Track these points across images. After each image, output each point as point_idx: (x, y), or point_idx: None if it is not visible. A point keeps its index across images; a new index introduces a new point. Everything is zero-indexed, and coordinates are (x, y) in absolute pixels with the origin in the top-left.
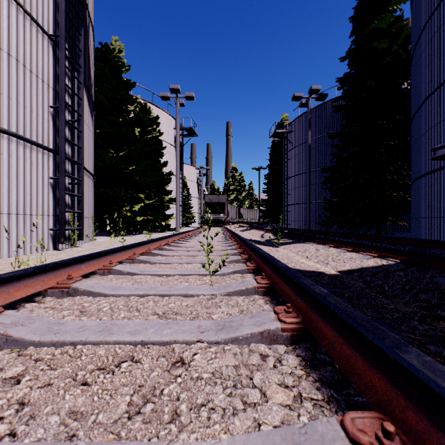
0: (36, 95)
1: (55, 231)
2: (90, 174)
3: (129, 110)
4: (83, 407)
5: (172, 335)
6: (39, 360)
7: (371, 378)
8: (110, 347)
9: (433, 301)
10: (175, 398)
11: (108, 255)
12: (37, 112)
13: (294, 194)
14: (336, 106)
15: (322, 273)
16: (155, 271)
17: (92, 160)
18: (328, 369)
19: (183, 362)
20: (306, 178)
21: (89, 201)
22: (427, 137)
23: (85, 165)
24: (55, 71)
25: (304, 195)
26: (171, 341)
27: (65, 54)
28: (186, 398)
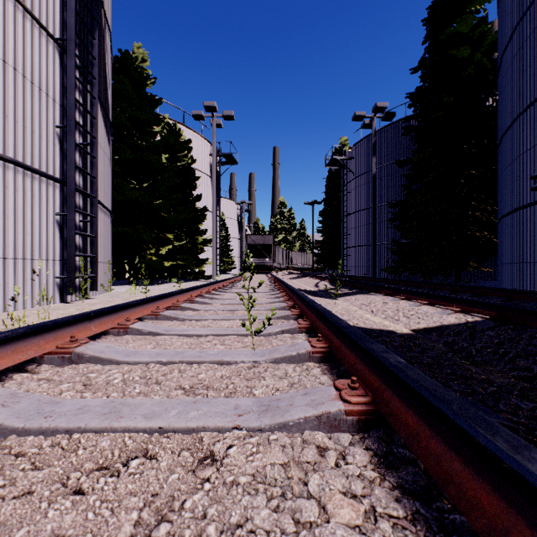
0: (39, 112)
1: (62, 280)
2: (106, 209)
3: (155, 132)
4: (72, 530)
5: (200, 419)
6: (21, 455)
7: (476, 491)
8: (118, 436)
9: (535, 369)
10: (201, 514)
11: (124, 310)
12: (40, 134)
13: (355, 234)
14: (407, 127)
15: (392, 332)
16: (183, 330)
17: (109, 193)
18: (410, 470)
19: (213, 458)
20: (369, 215)
21: (105, 242)
22: (518, 164)
23: (101, 198)
24: (62, 83)
25: (367, 235)
26: (198, 428)
27: (75, 62)
28: (216, 515)
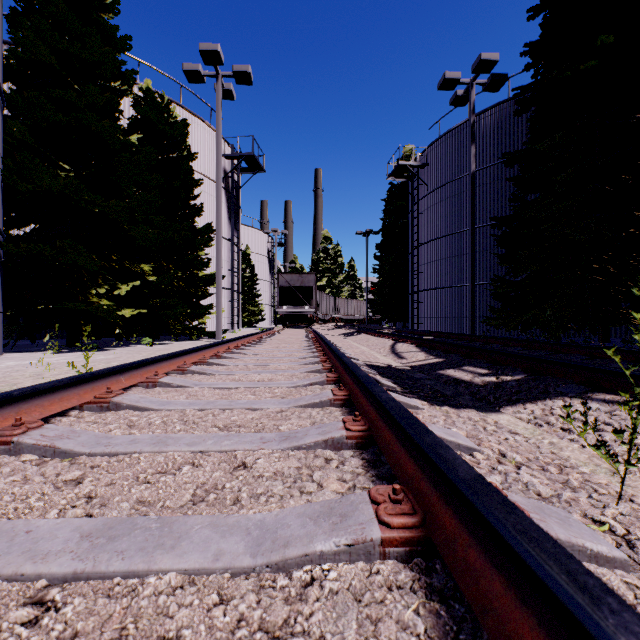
0: None
1: None
2: None
3: (113, 89)
4: None
5: None
6: None
7: None
8: None
9: None
10: None
11: None
12: None
13: (430, 272)
14: (523, 99)
15: None
16: None
17: None
18: None
19: None
20: (452, 243)
21: None
22: None
23: None
24: None
25: (449, 272)
26: None
27: None
28: None
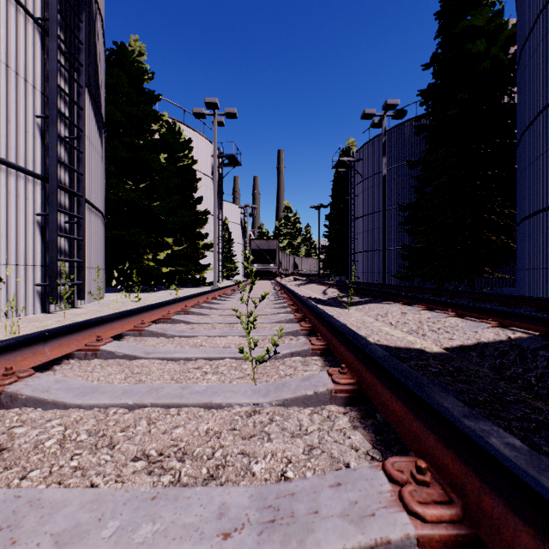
0: (15, 99)
1: (44, 287)
2: (97, 210)
3: (153, 130)
4: None
5: None
6: None
7: None
8: None
9: None
10: None
11: (97, 326)
12: (16, 123)
13: (363, 239)
14: (418, 126)
15: (422, 352)
16: (168, 352)
17: (101, 193)
18: None
19: None
20: (378, 218)
21: (96, 246)
22: (542, 163)
23: (90, 198)
24: (44, 69)
25: (375, 239)
26: None
27: (60, 47)
28: None
